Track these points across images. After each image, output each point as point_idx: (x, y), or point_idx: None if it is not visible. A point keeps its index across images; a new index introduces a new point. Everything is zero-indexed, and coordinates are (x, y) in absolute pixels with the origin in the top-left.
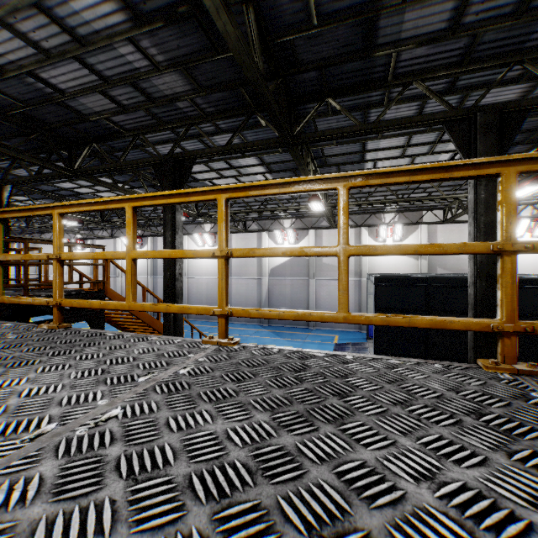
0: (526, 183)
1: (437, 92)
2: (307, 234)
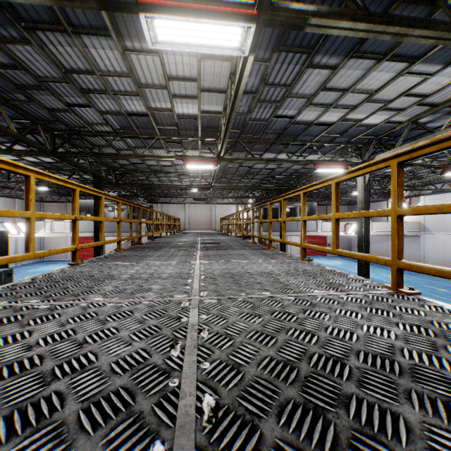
0: None
1: None
2: None
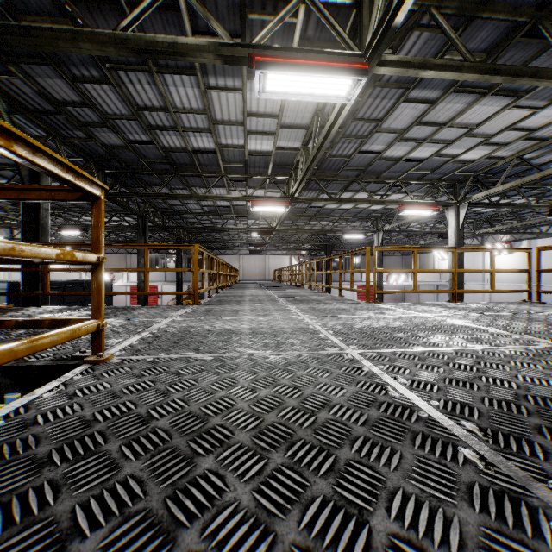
0: (83, 230)
1: None
2: None
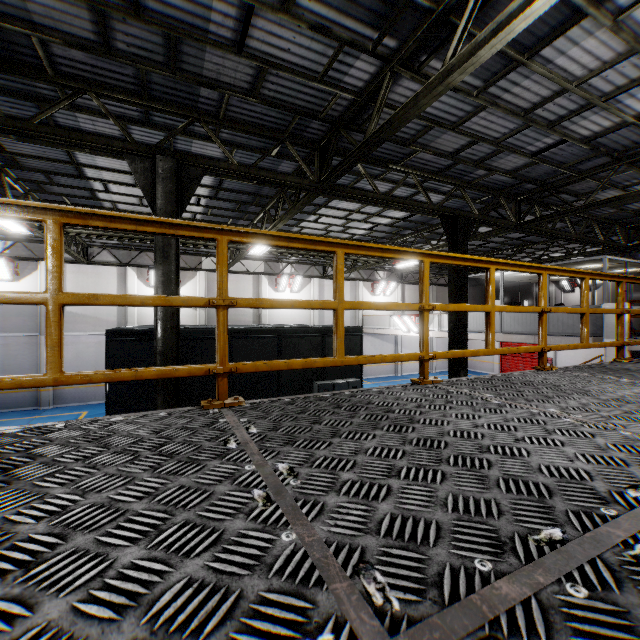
0: None
1: (135, 118)
2: (38, 267)
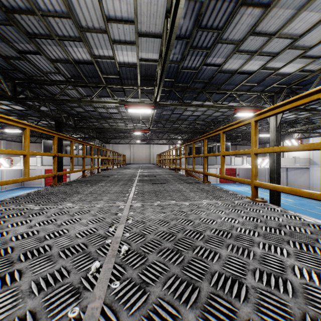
0: None
1: None
2: None
